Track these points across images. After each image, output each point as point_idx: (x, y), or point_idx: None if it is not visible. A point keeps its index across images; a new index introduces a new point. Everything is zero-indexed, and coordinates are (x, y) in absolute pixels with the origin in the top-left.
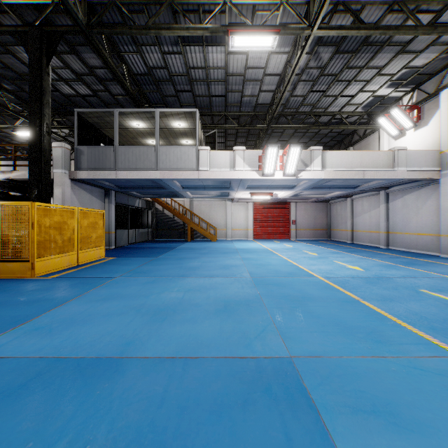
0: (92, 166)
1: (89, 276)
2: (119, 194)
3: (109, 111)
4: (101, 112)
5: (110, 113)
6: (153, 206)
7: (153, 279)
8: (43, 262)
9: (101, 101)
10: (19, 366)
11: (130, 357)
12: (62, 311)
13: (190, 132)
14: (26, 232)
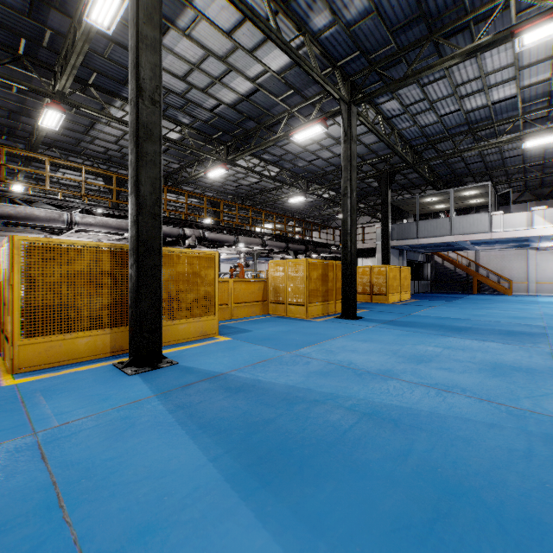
0: (400, 237)
1: (418, 305)
2: (408, 252)
3: (412, 197)
4: (406, 199)
5: (412, 198)
6: (432, 259)
7: (461, 308)
8: (390, 296)
9: (397, 184)
10: (434, 316)
11: (471, 319)
12: (427, 311)
13: (480, 195)
14: (384, 280)
